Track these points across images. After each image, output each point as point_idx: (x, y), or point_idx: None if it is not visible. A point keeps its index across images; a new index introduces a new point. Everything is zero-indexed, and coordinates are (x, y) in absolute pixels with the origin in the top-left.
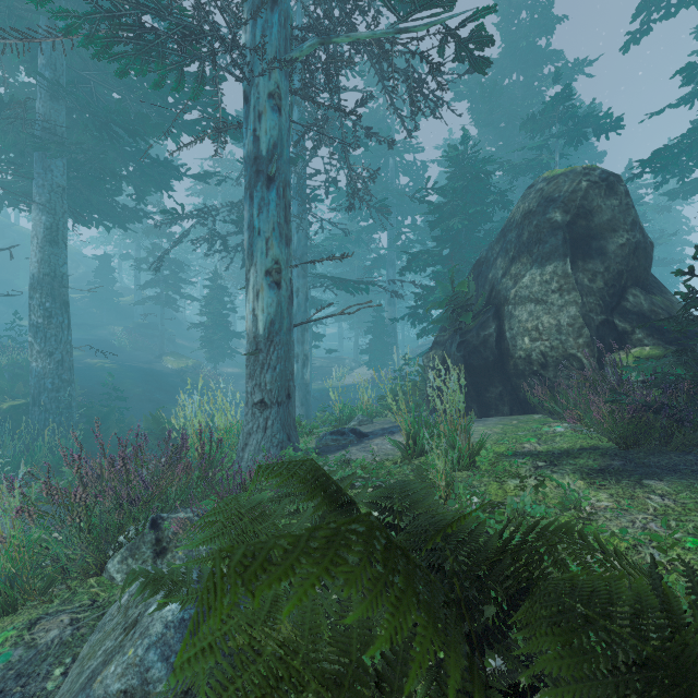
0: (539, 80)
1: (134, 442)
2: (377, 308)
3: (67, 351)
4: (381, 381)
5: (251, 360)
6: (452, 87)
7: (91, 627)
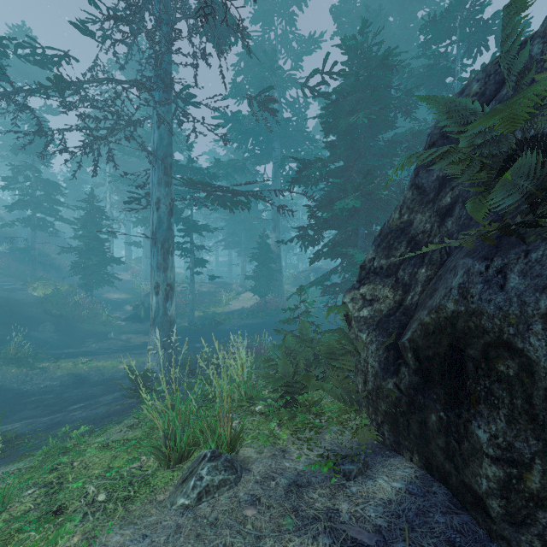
0: (415, 19)
1: None
2: (262, 234)
3: None
4: (266, 306)
5: None
6: (335, 19)
7: None
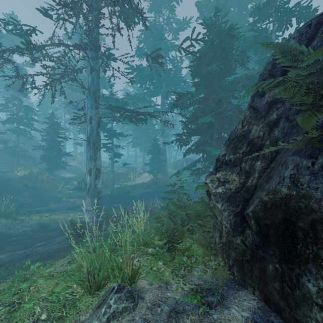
0: (247, 9)
1: None
2: (155, 138)
3: None
4: (157, 181)
5: None
6: (198, 9)
7: None
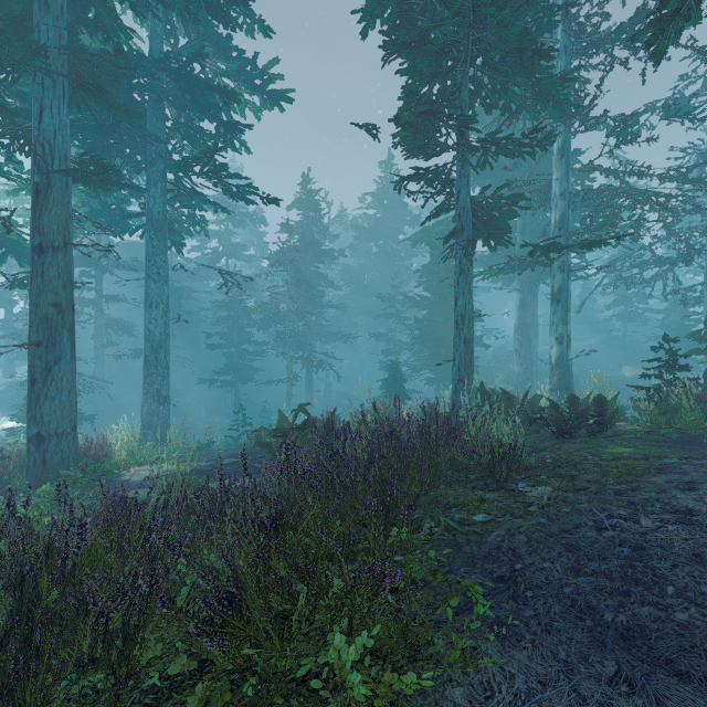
0: None
1: None
2: None
3: (529, 363)
4: None
5: (550, 373)
6: None
7: None
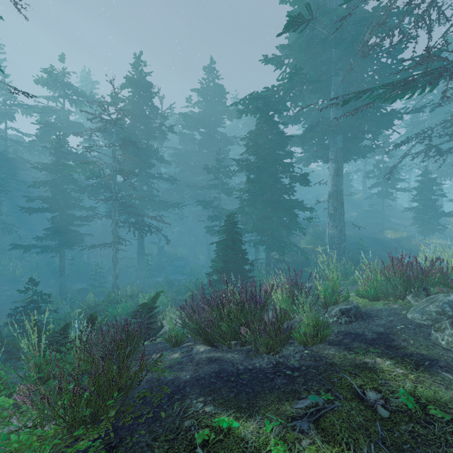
0: None
1: (382, 272)
2: None
3: (342, 226)
4: None
5: None
6: None
7: (408, 308)
